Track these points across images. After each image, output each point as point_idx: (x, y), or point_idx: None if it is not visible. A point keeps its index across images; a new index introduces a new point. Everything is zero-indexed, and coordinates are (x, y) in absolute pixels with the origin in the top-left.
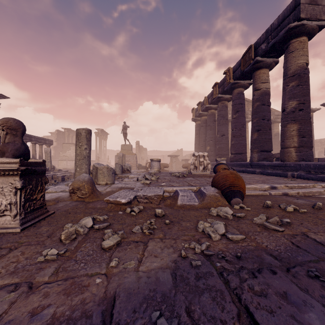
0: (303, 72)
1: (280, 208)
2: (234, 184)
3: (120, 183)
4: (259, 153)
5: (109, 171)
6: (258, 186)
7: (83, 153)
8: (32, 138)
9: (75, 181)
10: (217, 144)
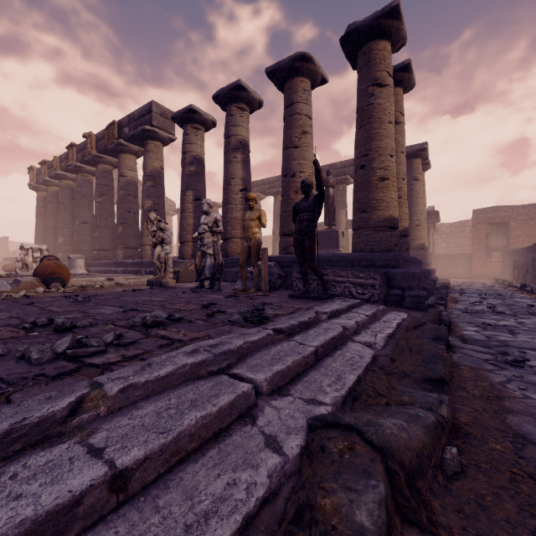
0: (158, 176)
1: (93, 288)
2: (55, 272)
3: None
4: (124, 250)
5: None
6: (96, 278)
7: None
8: None
9: None
10: (75, 235)
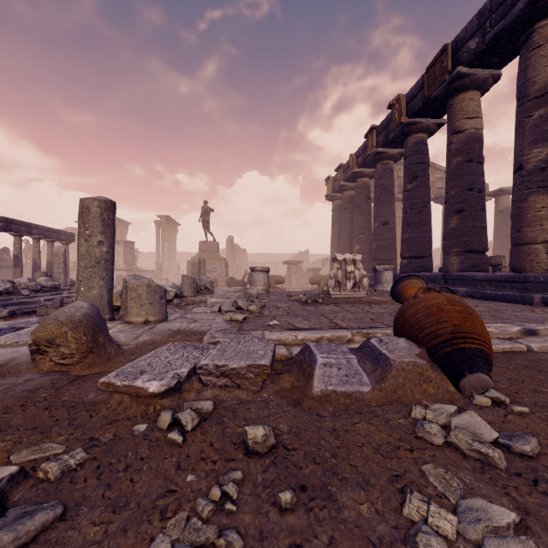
0: None
1: None
2: (464, 332)
3: (181, 317)
4: (461, 256)
5: (153, 293)
6: (494, 327)
7: (94, 252)
8: (32, 230)
9: (46, 320)
10: (374, 240)
